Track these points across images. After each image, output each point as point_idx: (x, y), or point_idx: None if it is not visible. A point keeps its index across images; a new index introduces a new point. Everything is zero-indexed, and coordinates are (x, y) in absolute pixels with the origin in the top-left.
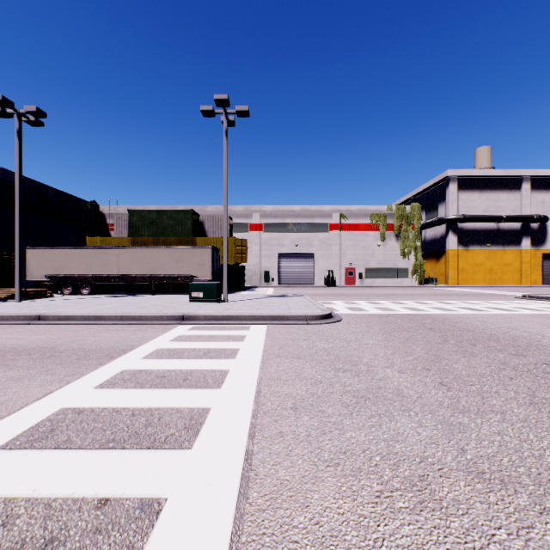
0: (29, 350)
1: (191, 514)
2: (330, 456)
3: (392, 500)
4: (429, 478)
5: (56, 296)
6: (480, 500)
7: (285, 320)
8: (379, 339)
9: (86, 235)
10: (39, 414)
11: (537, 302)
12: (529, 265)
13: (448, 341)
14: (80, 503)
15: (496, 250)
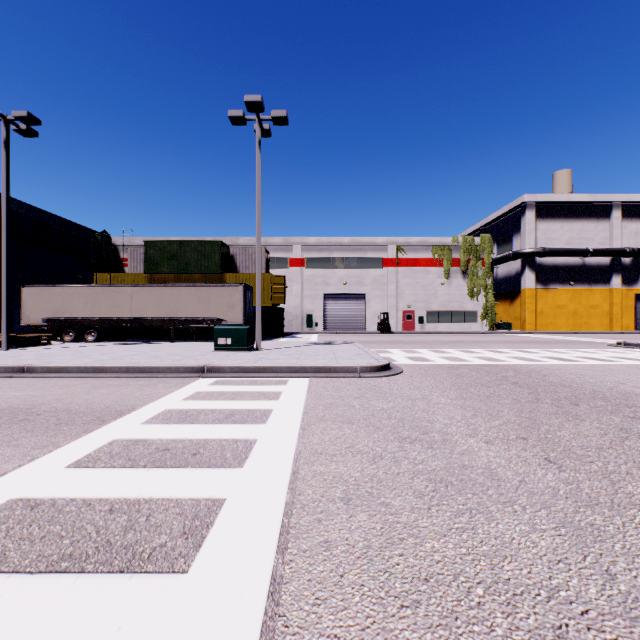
0: None
1: None
2: (404, 587)
3: None
4: (570, 632)
5: (55, 343)
6: None
7: (332, 373)
8: (452, 396)
9: (95, 271)
10: None
11: (636, 350)
12: (620, 307)
13: (541, 399)
14: None
15: (581, 290)
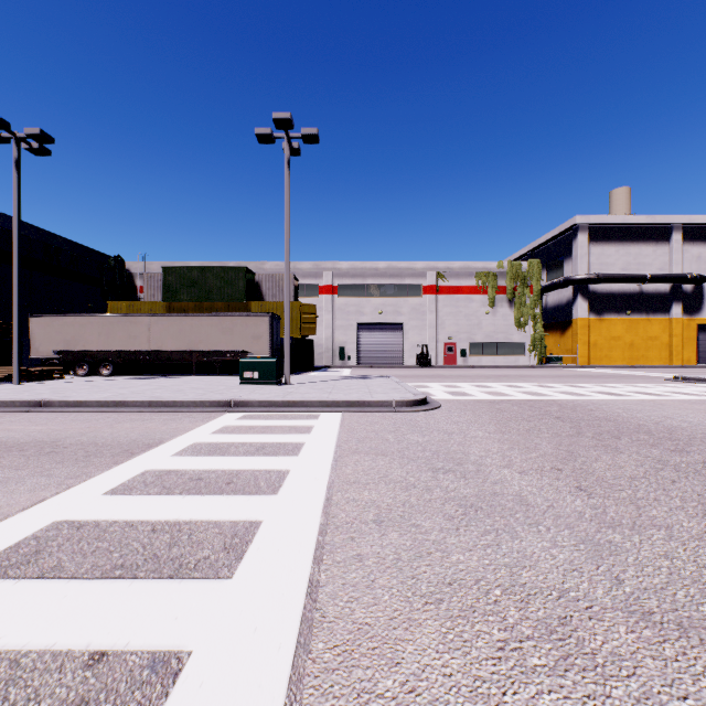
0: (22, 444)
1: (225, 676)
2: (429, 589)
3: (522, 654)
4: (573, 621)
5: (67, 377)
6: (652, 654)
7: (366, 407)
8: (491, 430)
9: (108, 299)
10: (22, 530)
11: (694, 385)
12: (681, 338)
13: (582, 433)
14: (62, 659)
15: (638, 319)
